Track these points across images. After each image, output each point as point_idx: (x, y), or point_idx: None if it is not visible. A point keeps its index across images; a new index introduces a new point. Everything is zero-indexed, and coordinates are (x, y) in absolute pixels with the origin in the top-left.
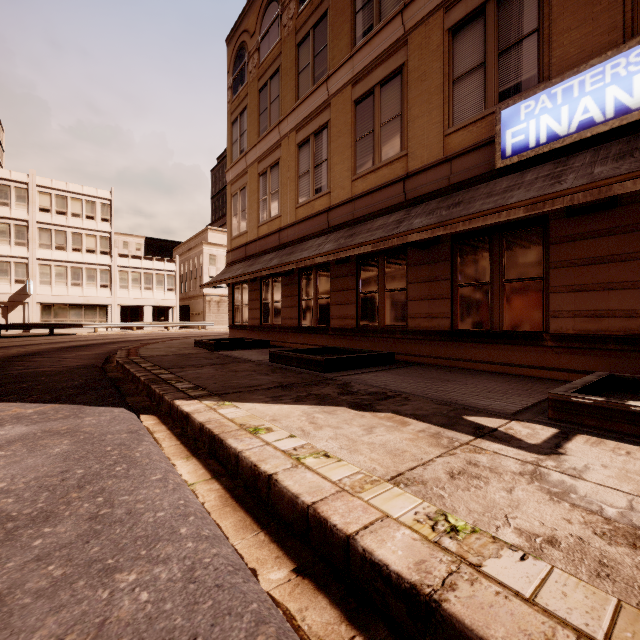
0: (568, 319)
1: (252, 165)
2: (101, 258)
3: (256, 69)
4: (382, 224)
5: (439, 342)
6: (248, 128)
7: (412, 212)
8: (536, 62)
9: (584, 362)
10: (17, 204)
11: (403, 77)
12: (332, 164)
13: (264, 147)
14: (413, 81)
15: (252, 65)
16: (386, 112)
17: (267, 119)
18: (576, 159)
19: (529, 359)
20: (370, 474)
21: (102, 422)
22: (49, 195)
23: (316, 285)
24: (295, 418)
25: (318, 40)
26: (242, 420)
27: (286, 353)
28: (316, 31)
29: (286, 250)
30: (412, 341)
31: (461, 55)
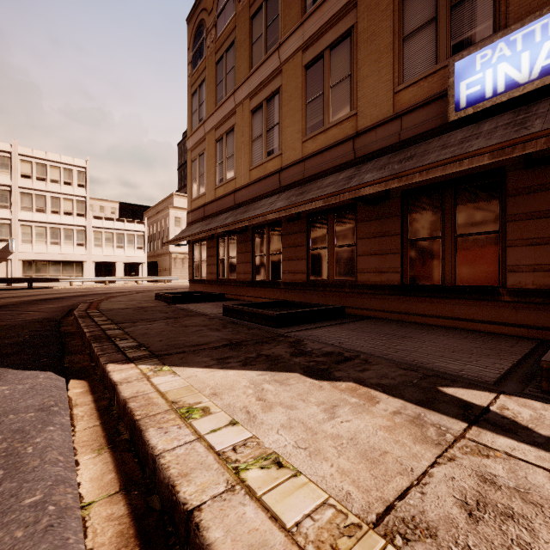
0: (527, 273)
1: (210, 132)
2: (77, 220)
3: (213, 43)
4: (332, 181)
5: (389, 296)
6: (206, 98)
7: (362, 168)
8: (492, 11)
9: (545, 318)
10: (1, 171)
11: (352, 39)
12: (283, 127)
13: (220, 115)
14: (362, 42)
15: (210, 40)
16: (336, 74)
17: (223, 89)
18: (539, 106)
19: (484, 314)
20: (343, 508)
21: (15, 393)
22: (30, 163)
23: (268, 242)
24: (240, 391)
25: (270, 11)
26: (176, 394)
27: (238, 307)
28: (268, 3)
29: (240, 209)
30: (361, 295)
31: (411, 12)
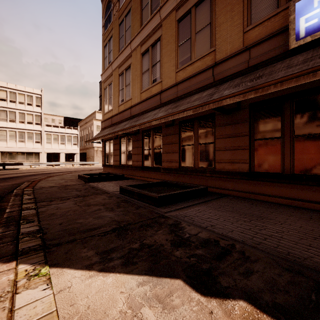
0: None
1: (115, 70)
2: (36, 127)
3: (117, 12)
4: (198, 97)
5: (239, 180)
6: (113, 48)
7: (220, 87)
8: None
9: None
10: None
11: None
12: (163, 63)
13: (122, 58)
14: None
15: (115, 10)
16: (199, 23)
17: (123, 41)
18: None
19: (318, 197)
20: None
21: None
22: (5, 91)
23: (153, 140)
24: None
25: None
26: None
27: (130, 188)
28: None
29: (134, 119)
30: (218, 178)
31: None
